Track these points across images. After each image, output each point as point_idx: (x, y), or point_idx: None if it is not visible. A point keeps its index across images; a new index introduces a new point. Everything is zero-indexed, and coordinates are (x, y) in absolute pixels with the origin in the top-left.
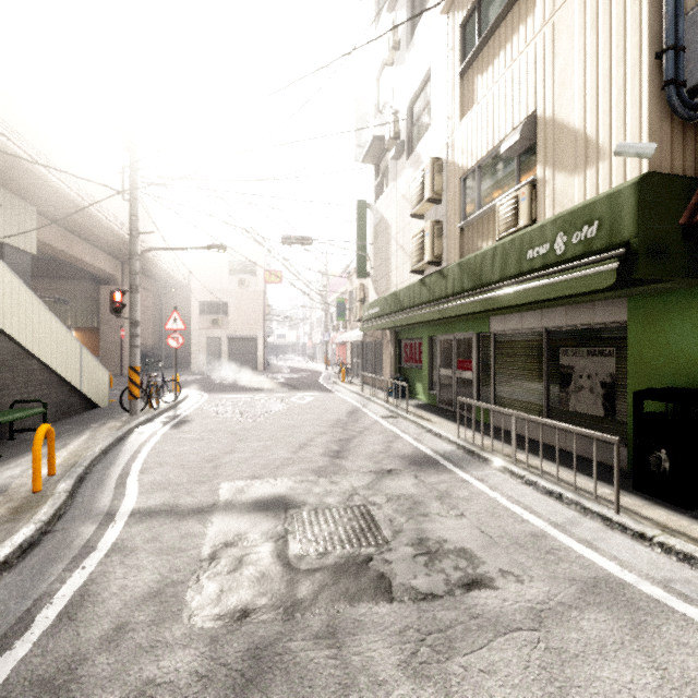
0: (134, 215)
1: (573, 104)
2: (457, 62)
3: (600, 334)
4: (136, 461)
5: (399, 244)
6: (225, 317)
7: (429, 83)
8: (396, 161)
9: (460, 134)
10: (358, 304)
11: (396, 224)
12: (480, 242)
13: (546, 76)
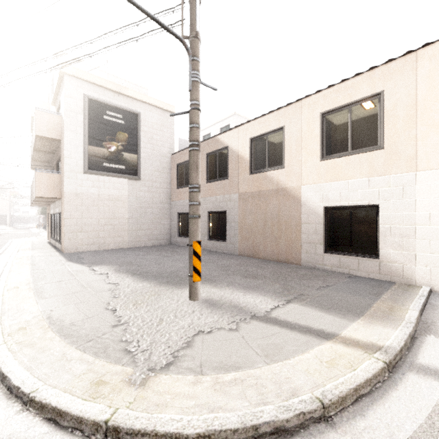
0: None
1: None
2: None
3: None
4: None
5: None
6: None
7: None
8: None
9: None
10: None
11: None
12: None
13: None
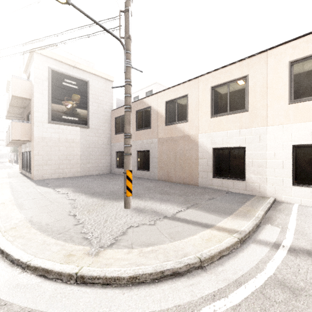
0: None
1: None
2: None
3: None
4: None
5: None
6: None
7: None
8: None
9: None
10: None
11: None
12: None
13: None
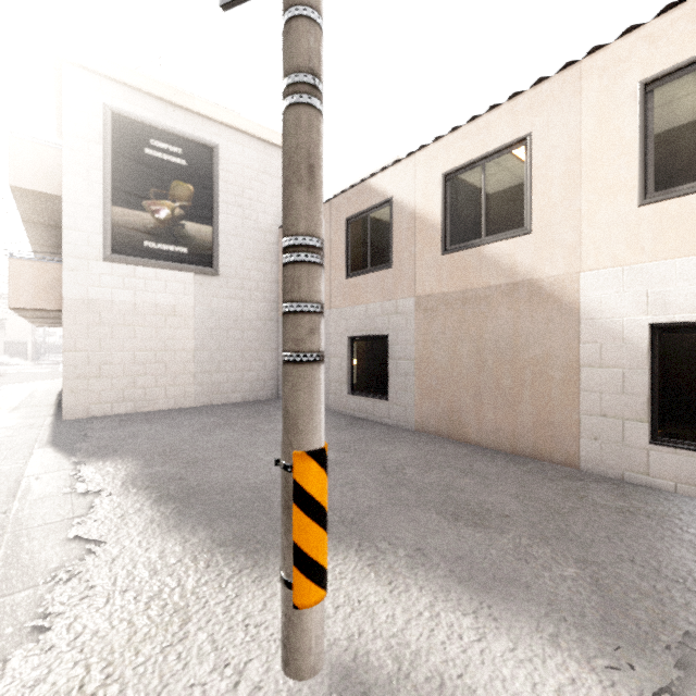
0: None
1: None
2: None
3: None
4: None
5: None
6: (3, 330)
7: None
8: None
9: None
10: None
11: None
12: None
13: None
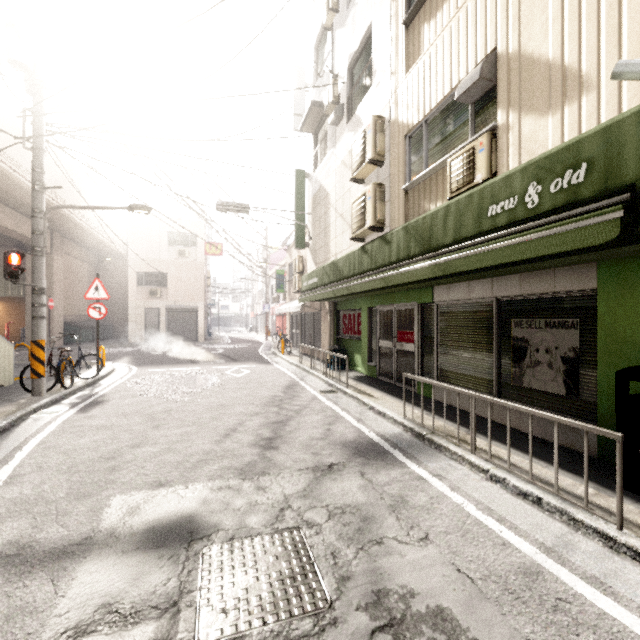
0: (38, 166)
1: (545, 31)
2: (401, 12)
3: (561, 303)
4: (9, 464)
5: (338, 212)
6: (164, 288)
7: (369, 42)
8: (335, 127)
9: (405, 89)
10: (297, 276)
11: (335, 191)
12: (427, 204)
13: (510, 6)
